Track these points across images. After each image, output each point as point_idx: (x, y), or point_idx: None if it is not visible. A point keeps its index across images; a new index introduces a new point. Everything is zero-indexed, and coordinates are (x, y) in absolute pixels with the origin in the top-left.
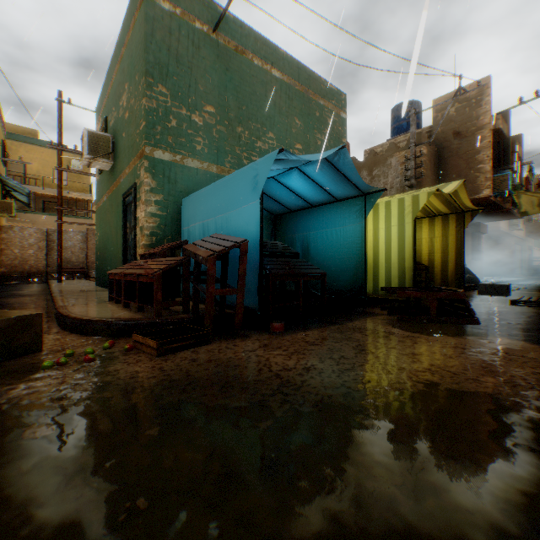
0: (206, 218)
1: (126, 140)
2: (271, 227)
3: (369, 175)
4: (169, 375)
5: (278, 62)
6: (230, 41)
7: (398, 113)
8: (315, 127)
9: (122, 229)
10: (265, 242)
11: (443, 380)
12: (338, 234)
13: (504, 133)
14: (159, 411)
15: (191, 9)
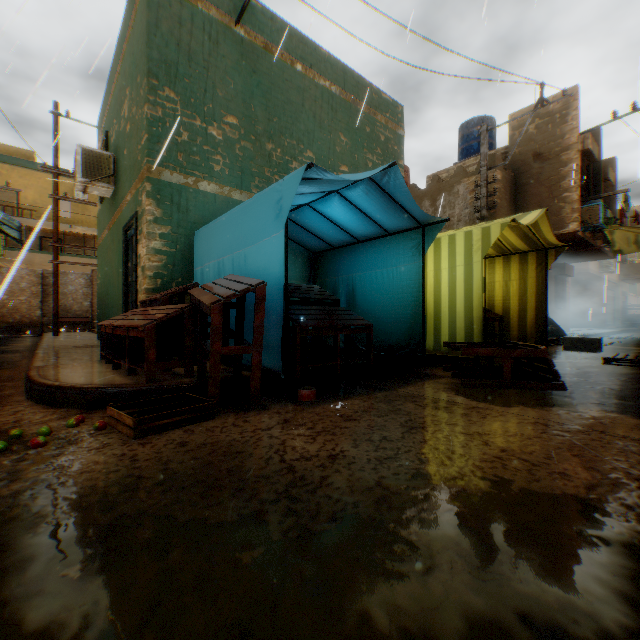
0: (221, 255)
1: (127, 159)
2: (309, 267)
3: (432, 206)
4: (140, 467)
5: (318, 64)
6: (258, 37)
7: (467, 131)
8: (365, 146)
9: (123, 269)
10: (296, 286)
11: (518, 476)
12: (390, 277)
13: (595, 156)
14: (100, 530)
15: None
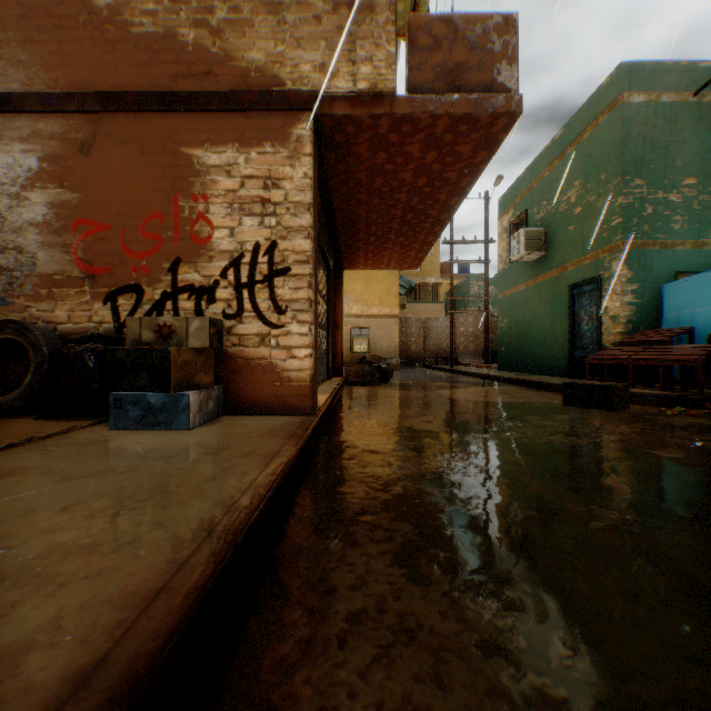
0: None
1: (574, 233)
2: None
3: None
4: None
5: None
6: None
7: None
8: None
9: (568, 317)
10: None
11: None
12: None
13: None
14: None
15: (665, 86)
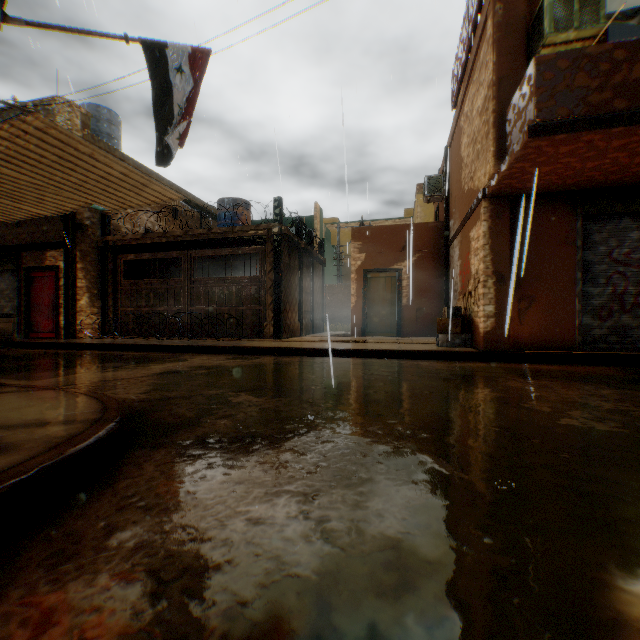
0: None
1: None
2: None
3: None
4: None
5: None
6: None
7: None
8: None
9: None
10: None
11: None
12: None
13: None
14: None
15: None
